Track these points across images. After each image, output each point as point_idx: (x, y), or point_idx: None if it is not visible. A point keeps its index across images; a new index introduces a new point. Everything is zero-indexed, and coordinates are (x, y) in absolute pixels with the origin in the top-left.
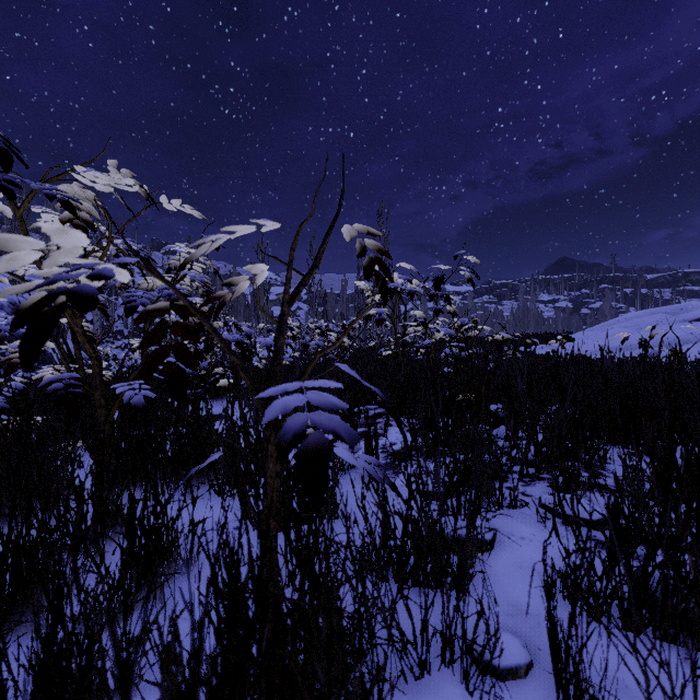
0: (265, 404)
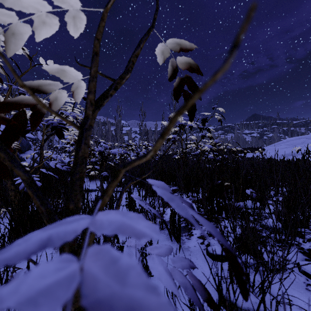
0: None
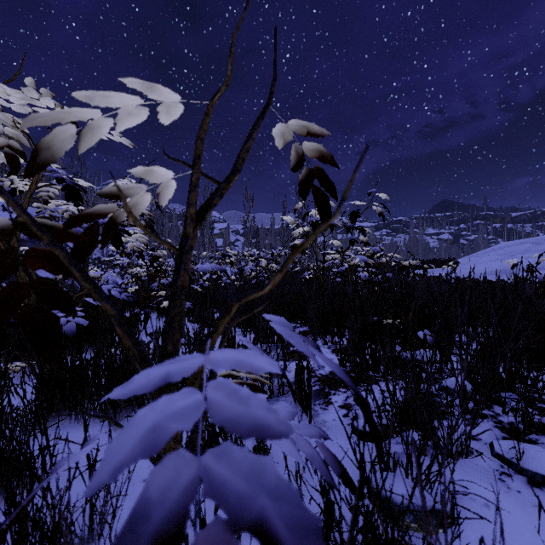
0: None
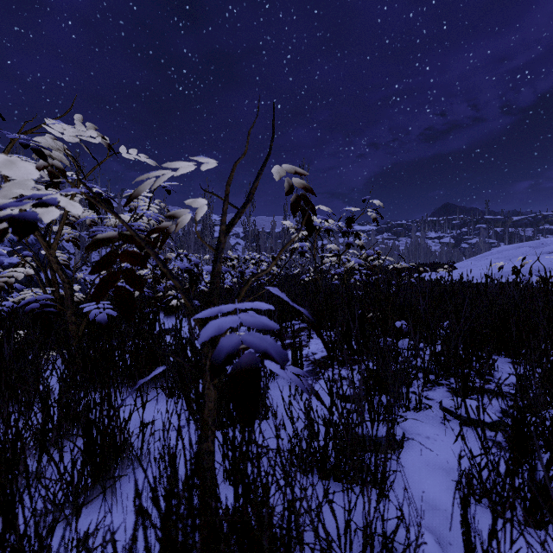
0: (203, 323)
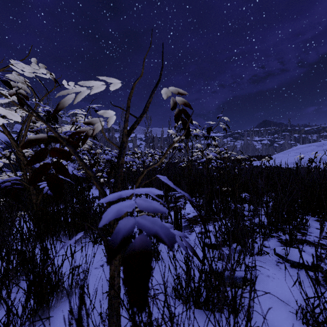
0: (110, 202)
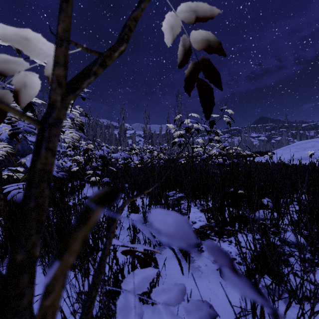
0: None
